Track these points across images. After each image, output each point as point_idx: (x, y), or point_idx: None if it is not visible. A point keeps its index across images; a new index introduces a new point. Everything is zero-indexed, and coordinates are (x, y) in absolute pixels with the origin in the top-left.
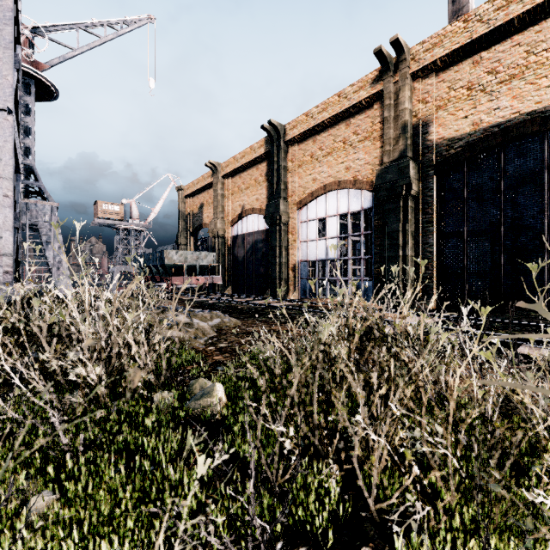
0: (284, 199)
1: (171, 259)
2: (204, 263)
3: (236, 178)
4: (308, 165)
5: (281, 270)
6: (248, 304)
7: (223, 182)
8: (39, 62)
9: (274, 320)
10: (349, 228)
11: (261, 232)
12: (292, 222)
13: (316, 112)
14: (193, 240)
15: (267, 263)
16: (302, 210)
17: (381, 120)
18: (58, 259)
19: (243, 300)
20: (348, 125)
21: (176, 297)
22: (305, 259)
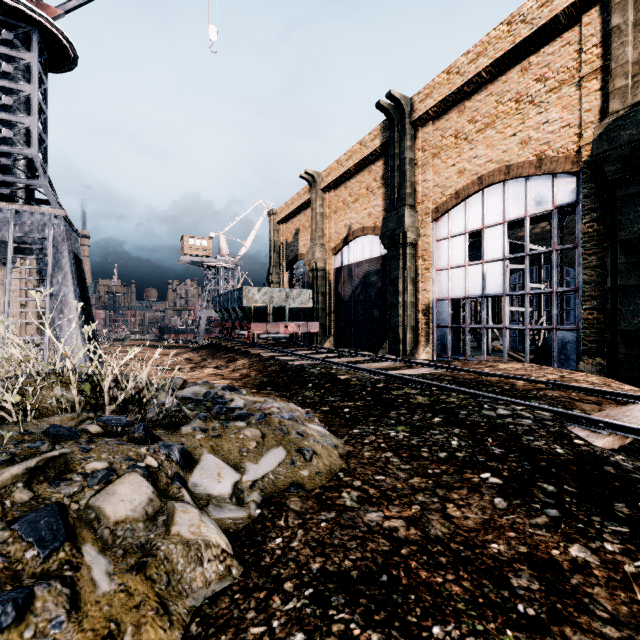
0: (410, 208)
1: (252, 300)
2: (295, 304)
3: (341, 189)
4: (451, 151)
5: (406, 313)
6: (359, 371)
7: (323, 197)
8: (48, 5)
9: (434, 448)
10: (527, 242)
11: (375, 260)
12: (423, 241)
13: (465, 62)
14: (288, 276)
15: (384, 303)
16: (439, 223)
17: (600, 40)
18: (62, 297)
19: (350, 360)
20: (525, 68)
21: (255, 352)
22: (444, 296)
